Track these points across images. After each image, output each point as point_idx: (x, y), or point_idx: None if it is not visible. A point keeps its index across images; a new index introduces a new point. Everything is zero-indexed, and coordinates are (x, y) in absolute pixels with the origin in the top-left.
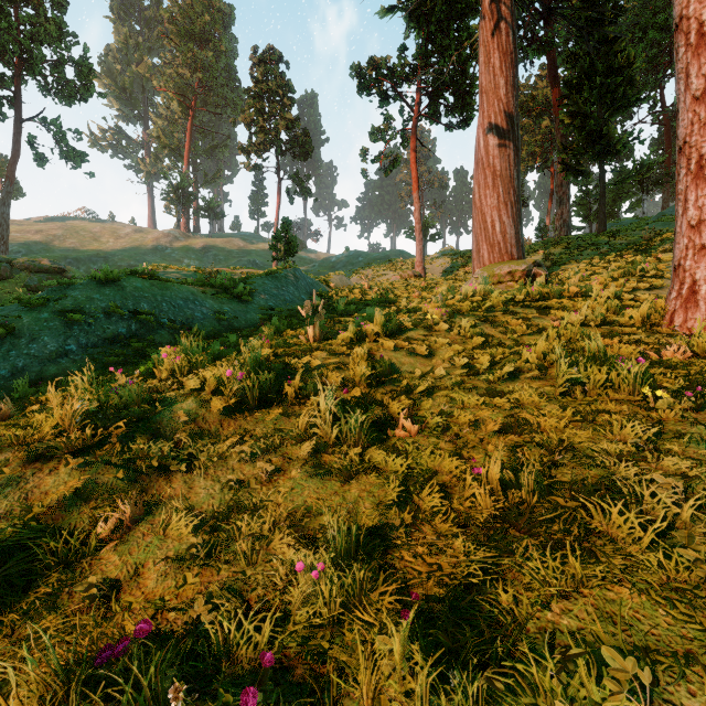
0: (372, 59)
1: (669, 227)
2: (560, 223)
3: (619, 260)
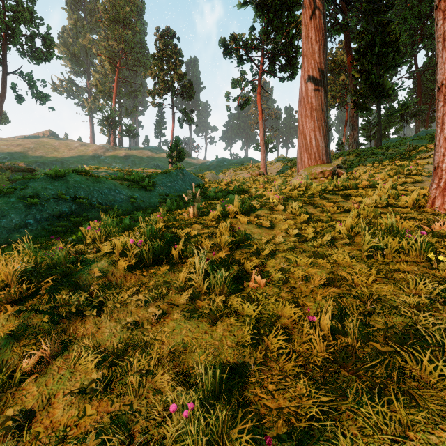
0: (232, 35)
1: (422, 143)
2: (352, 141)
3: (391, 164)
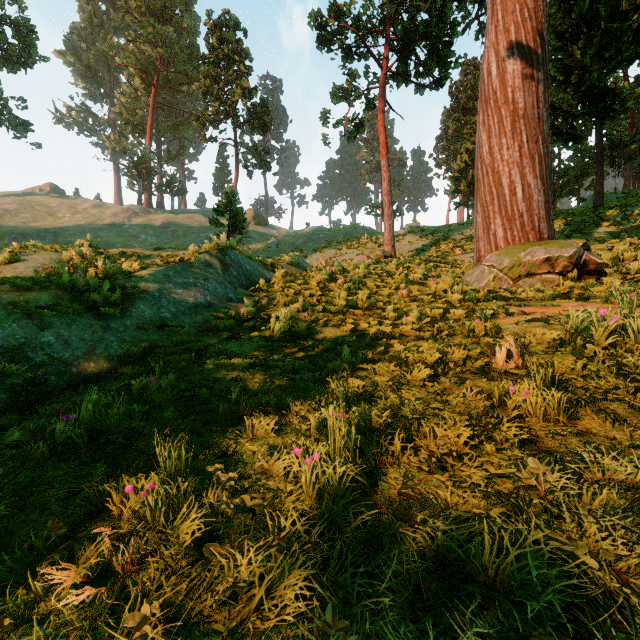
0: (334, 3)
1: None
2: None
3: None
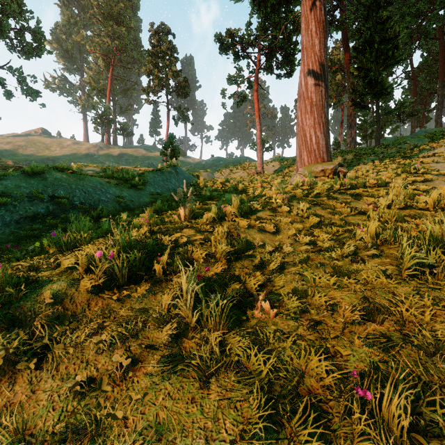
0: (229, 30)
1: (422, 142)
2: (350, 139)
3: (394, 163)
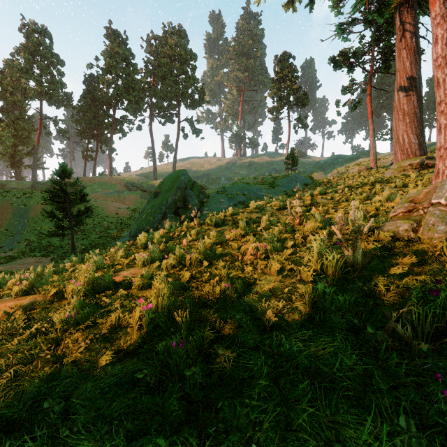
0: (341, 51)
1: None
2: None
3: None
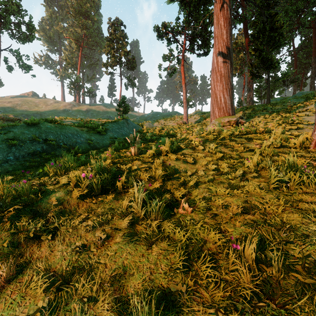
0: (163, 23)
1: (299, 101)
2: (249, 99)
3: (278, 116)
